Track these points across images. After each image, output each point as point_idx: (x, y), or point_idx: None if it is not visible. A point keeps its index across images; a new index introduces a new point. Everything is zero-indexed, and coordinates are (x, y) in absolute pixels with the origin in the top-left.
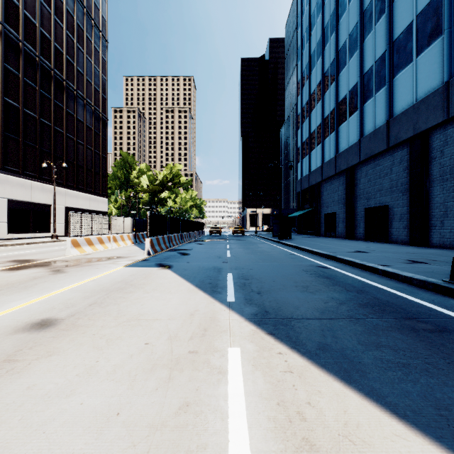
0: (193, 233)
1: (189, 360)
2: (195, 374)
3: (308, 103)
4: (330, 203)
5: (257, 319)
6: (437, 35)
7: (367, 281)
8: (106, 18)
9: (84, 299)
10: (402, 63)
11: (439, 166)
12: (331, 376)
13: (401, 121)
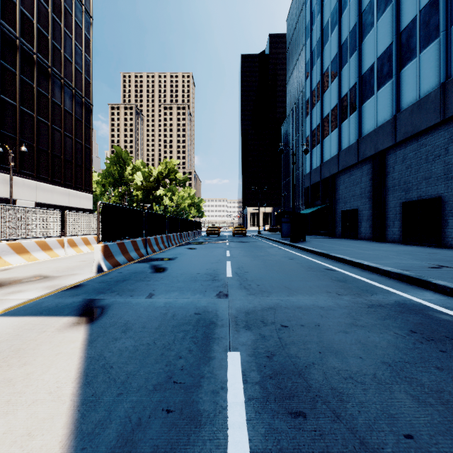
0: (186, 234)
1: None
2: None
3: (320, 84)
4: (350, 198)
5: None
6: None
7: None
8: None
9: None
10: None
11: None
12: None
13: None
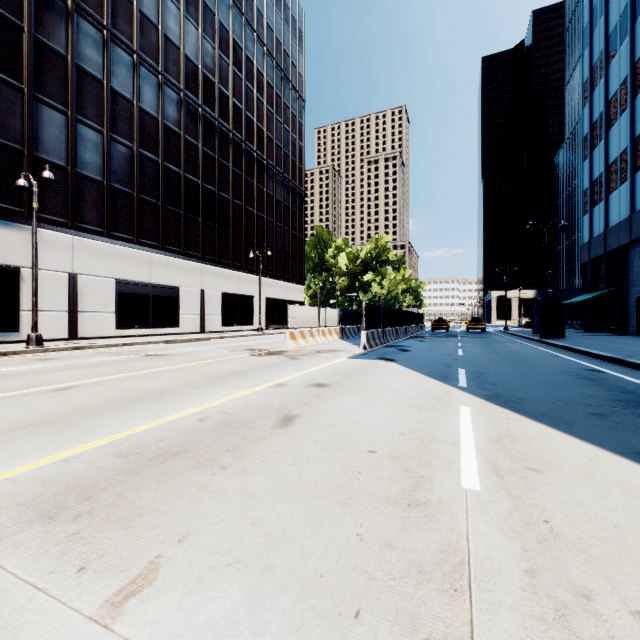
0: (409, 328)
1: (431, 407)
2: (436, 412)
3: (604, 116)
4: None
5: (487, 397)
6: None
7: None
8: (302, 73)
9: (334, 376)
10: None
11: None
12: (541, 423)
13: None
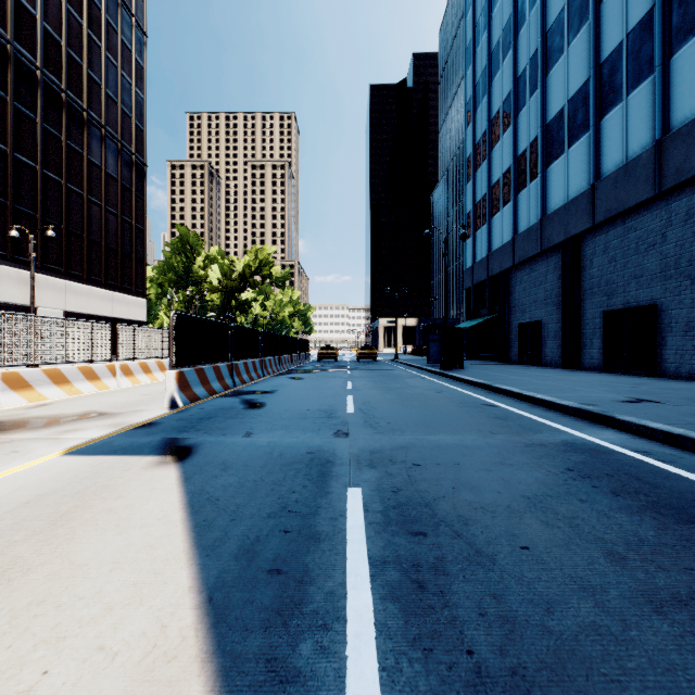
0: (287, 358)
1: None
2: None
3: (487, 135)
4: (530, 304)
5: None
6: None
7: None
8: None
9: None
10: (694, 22)
11: None
12: None
13: (693, 137)
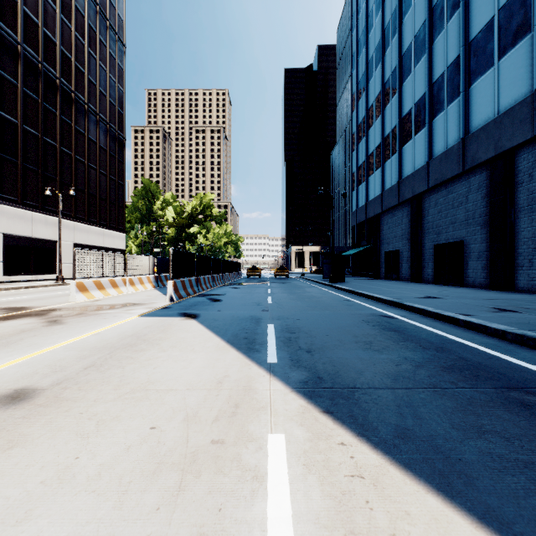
0: (227, 275)
1: (211, 455)
2: (218, 481)
3: (365, 120)
4: (392, 239)
5: (307, 389)
6: (524, 32)
7: (447, 336)
8: (123, 18)
9: (79, 360)
10: (481, 68)
11: (527, 192)
12: (422, 484)
13: (480, 139)
